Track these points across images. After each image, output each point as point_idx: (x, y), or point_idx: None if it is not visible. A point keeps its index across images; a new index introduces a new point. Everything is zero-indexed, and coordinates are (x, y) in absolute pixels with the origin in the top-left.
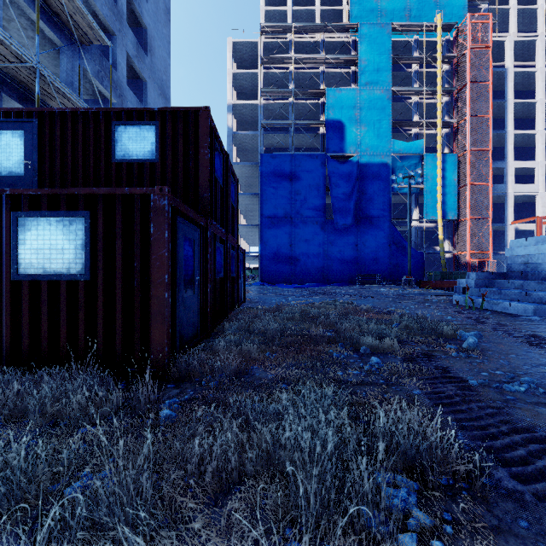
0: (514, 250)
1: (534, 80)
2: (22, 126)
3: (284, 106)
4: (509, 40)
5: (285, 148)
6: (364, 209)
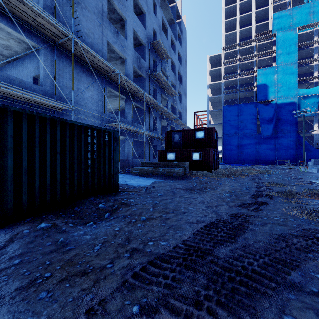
0: None
1: None
2: (179, 133)
3: (234, 80)
4: None
5: (235, 99)
6: (279, 127)
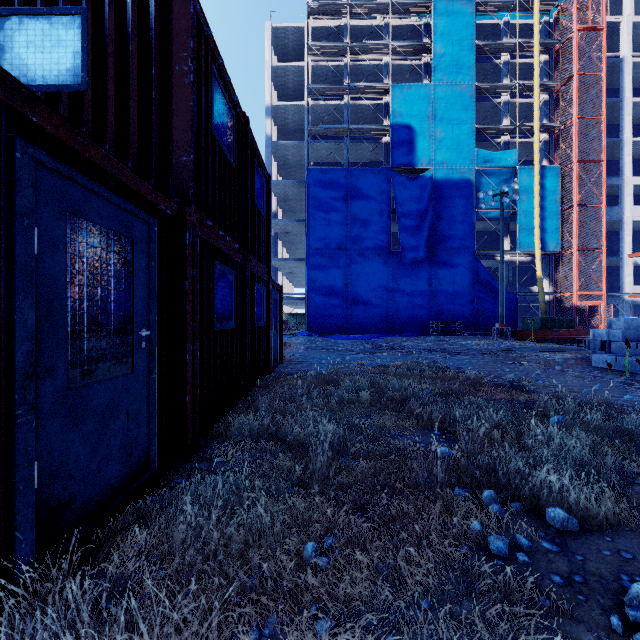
0: None
1: None
2: None
3: (337, 108)
4: (626, 21)
5: (338, 163)
6: (440, 238)
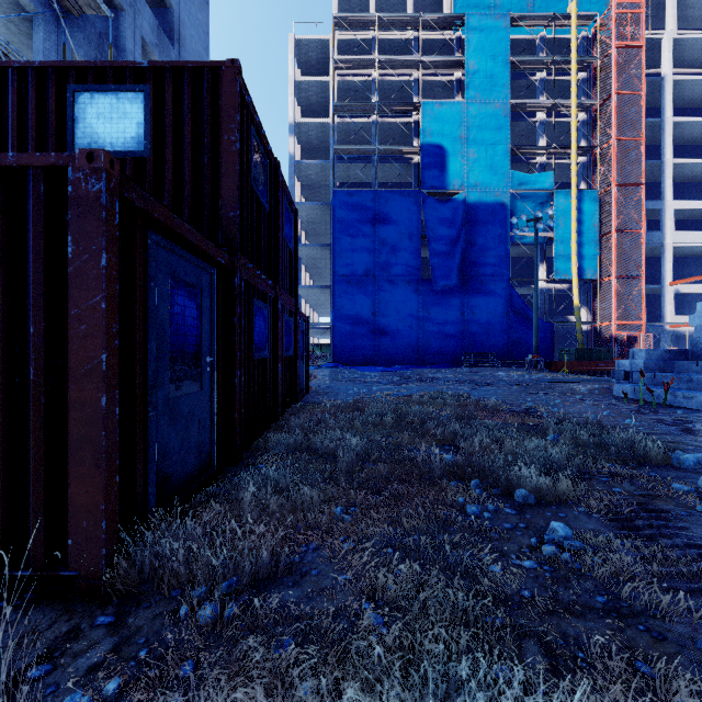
0: None
1: (700, 93)
2: None
3: (365, 126)
4: (667, 38)
5: (366, 184)
6: (473, 265)
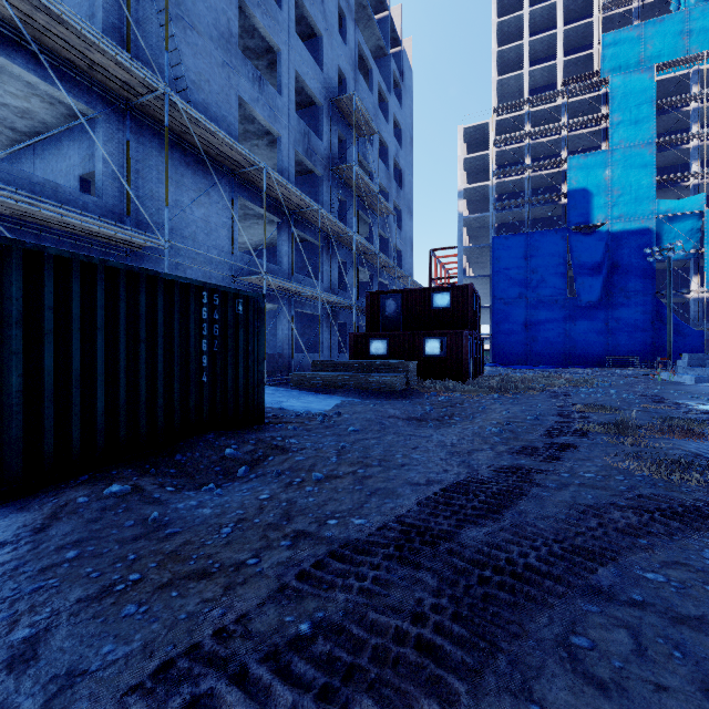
0: None
1: None
2: (395, 297)
3: (518, 180)
4: None
5: (520, 222)
6: (617, 283)
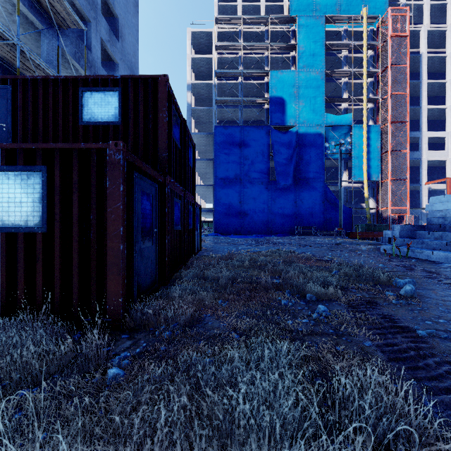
0: (434, 205)
1: (444, 64)
2: None
3: (235, 85)
4: (423, 30)
5: (235, 121)
6: (302, 172)
